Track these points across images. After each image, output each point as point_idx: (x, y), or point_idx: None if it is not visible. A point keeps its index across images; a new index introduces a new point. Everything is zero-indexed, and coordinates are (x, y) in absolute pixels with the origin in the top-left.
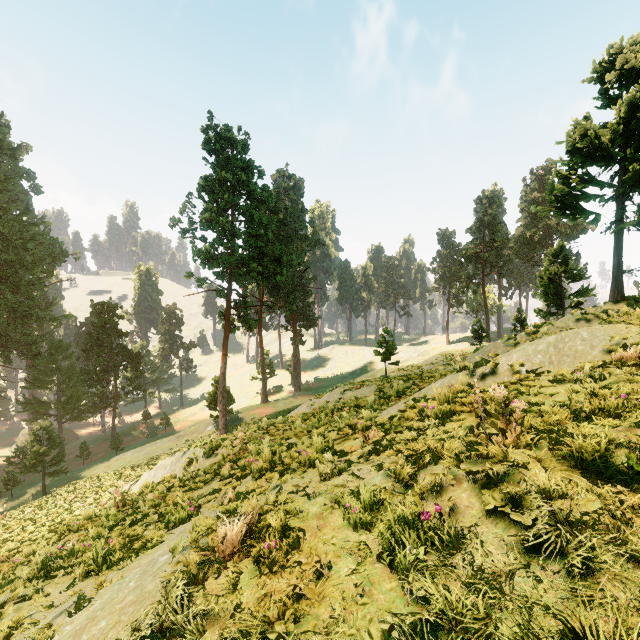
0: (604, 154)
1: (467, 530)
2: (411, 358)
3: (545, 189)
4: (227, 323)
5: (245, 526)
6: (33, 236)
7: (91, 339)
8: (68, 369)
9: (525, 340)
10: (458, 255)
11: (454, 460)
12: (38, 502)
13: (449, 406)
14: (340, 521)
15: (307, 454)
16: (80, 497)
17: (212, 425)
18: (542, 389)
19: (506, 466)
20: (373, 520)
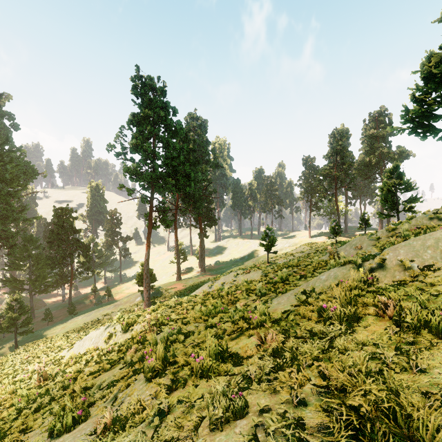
0: None
1: None
2: (284, 248)
3: (379, 127)
4: (150, 222)
5: None
6: (11, 160)
7: (53, 234)
8: (37, 256)
9: (386, 235)
10: (318, 174)
11: None
12: (1, 360)
13: (353, 308)
14: None
15: (199, 361)
16: (33, 356)
17: (140, 297)
18: None
19: None
20: None
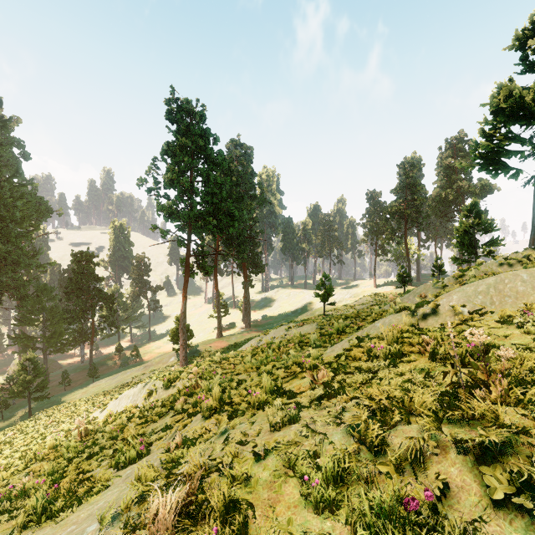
0: (526, 113)
1: (469, 526)
2: (344, 299)
3: (458, 156)
4: (187, 269)
5: (180, 503)
6: (22, 195)
7: (71, 283)
8: (52, 309)
9: (452, 283)
10: (384, 212)
11: (432, 420)
12: (20, 425)
13: (398, 347)
14: (296, 495)
15: (256, 395)
16: (56, 421)
17: (174, 357)
18: (492, 330)
19: (501, 431)
20: (338, 499)
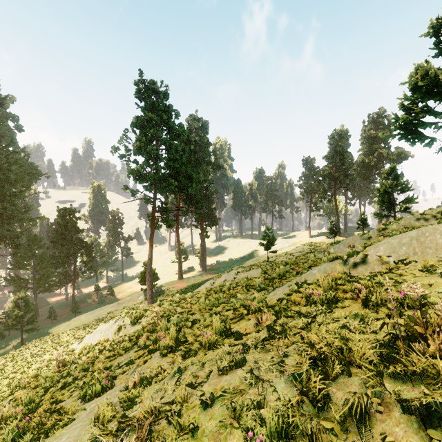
0: (440, 90)
1: None
2: (284, 247)
3: (378, 128)
4: (153, 222)
5: None
6: (16, 161)
7: (57, 234)
8: (41, 255)
9: (377, 235)
10: (317, 175)
11: (373, 374)
12: (12, 354)
13: (334, 293)
14: None
15: (207, 336)
16: (42, 351)
17: (143, 295)
18: (417, 278)
19: None
20: None
